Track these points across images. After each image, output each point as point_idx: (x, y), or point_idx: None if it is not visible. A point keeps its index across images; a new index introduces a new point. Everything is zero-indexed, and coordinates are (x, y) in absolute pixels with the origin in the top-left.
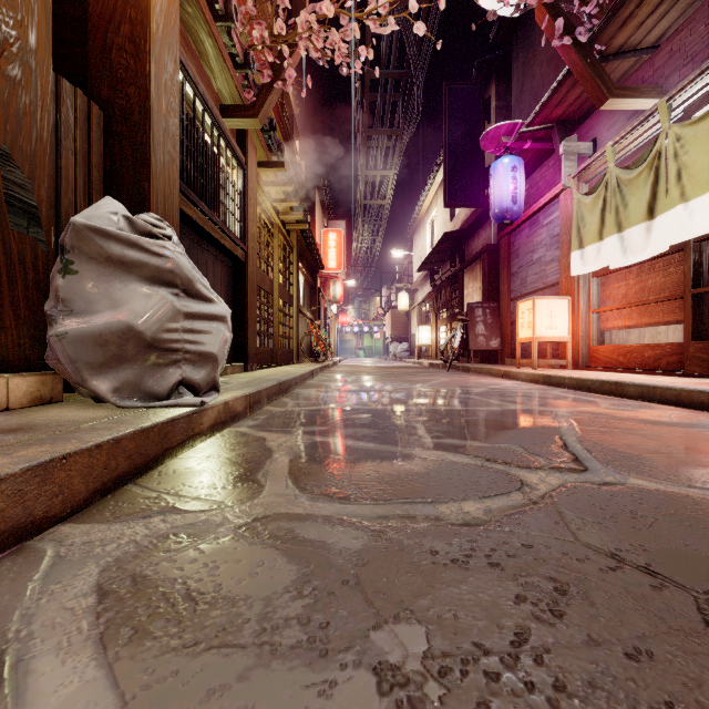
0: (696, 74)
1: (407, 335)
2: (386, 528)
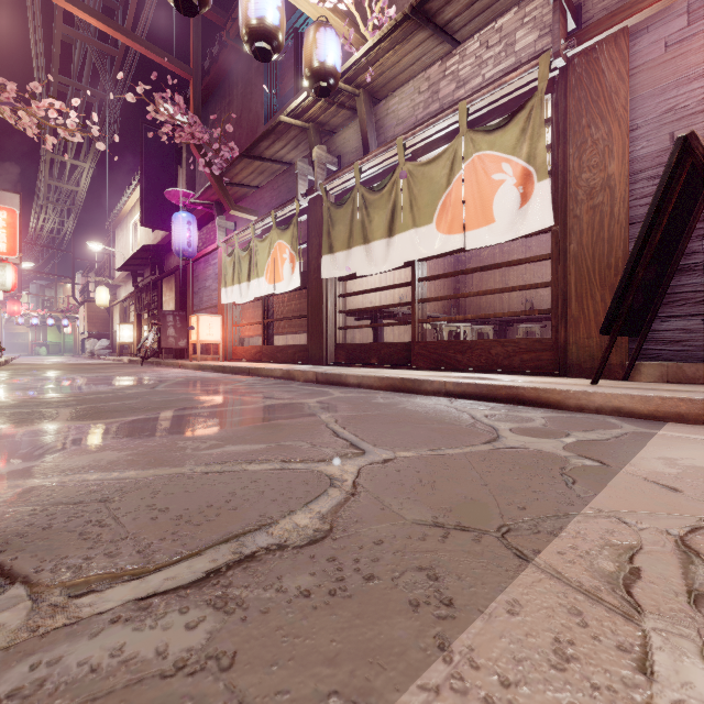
0: (260, 219)
1: (108, 331)
2: (69, 399)
